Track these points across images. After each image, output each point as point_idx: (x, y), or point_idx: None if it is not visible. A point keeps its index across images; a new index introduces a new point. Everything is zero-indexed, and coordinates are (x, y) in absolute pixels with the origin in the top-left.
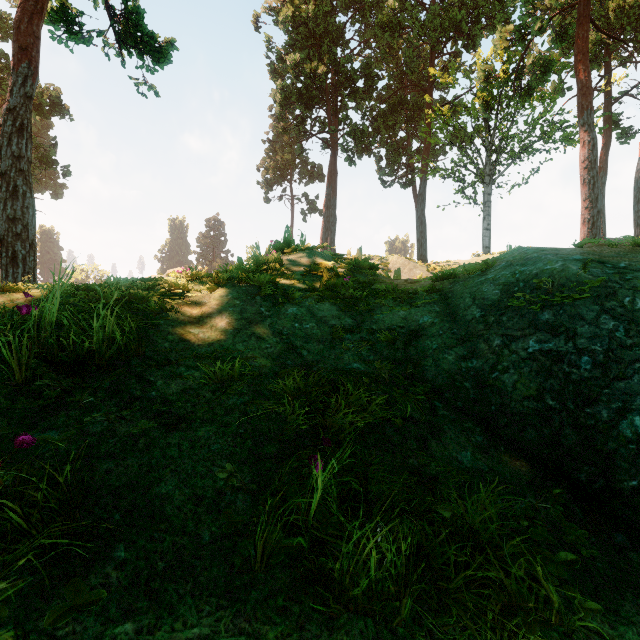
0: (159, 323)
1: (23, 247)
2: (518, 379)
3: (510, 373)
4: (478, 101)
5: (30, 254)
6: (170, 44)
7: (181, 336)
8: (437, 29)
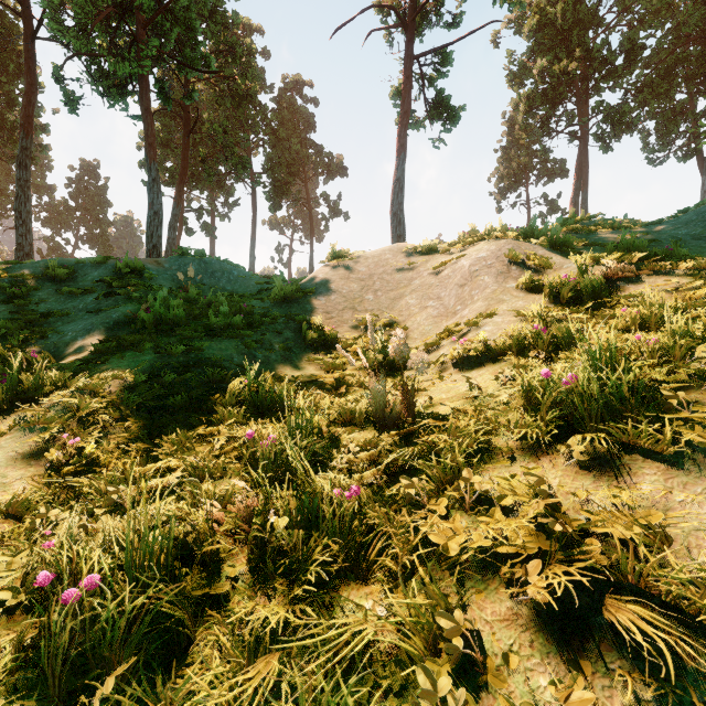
0: None
1: None
2: (701, 231)
3: (699, 230)
4: None
5: None
6: (461, 109)
7: None
8: None
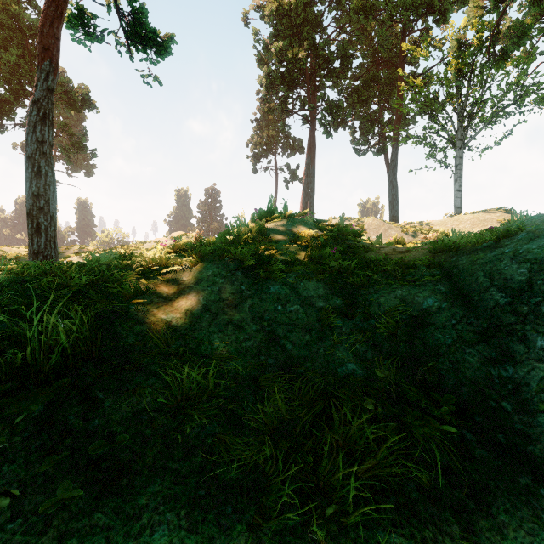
0: (129, 309)
1: (45, 219)
2: None
3: None
4: (451, 70)
5: (51, 225)
6: (170, 38)
7: (150, 325)
8: (409, 8)
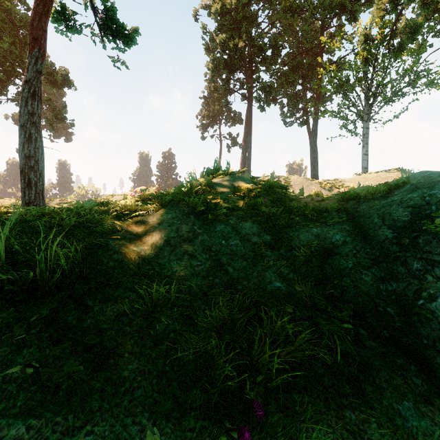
0: (108, 242)
1: (35, 176)
2: None
3: (439, 302)
4: (359, 58)
5: (40, 180)
6: (135, 31)
7: (125, 255)
8: (326, 8)
